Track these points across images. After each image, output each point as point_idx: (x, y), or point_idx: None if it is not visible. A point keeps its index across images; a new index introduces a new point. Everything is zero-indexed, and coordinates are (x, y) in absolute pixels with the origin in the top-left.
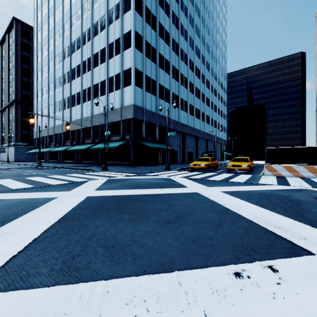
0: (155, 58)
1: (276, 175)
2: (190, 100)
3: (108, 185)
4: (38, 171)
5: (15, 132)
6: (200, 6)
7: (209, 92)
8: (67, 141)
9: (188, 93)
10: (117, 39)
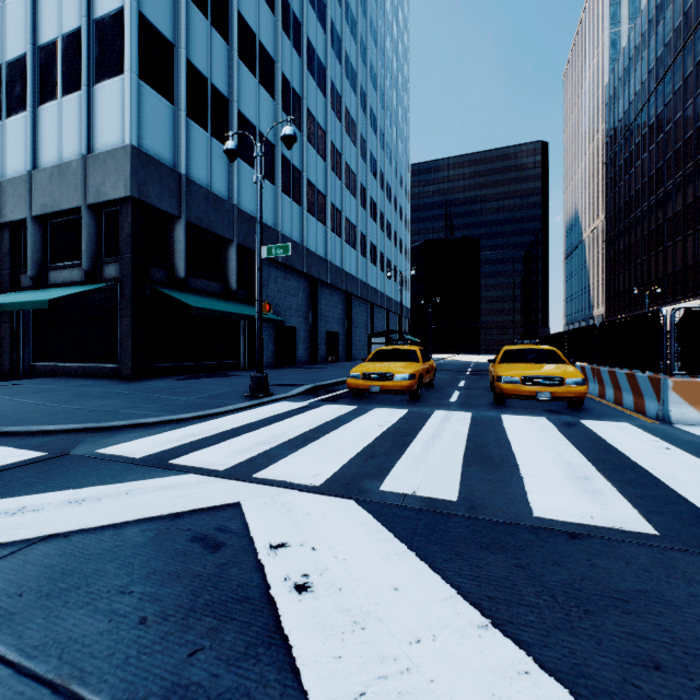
0: (225, 23)
1: None
2: (334, 193)
3: None
4: None
5: None
6: None
7: (377, 187)
8: None
9: (329, 172)
10: None
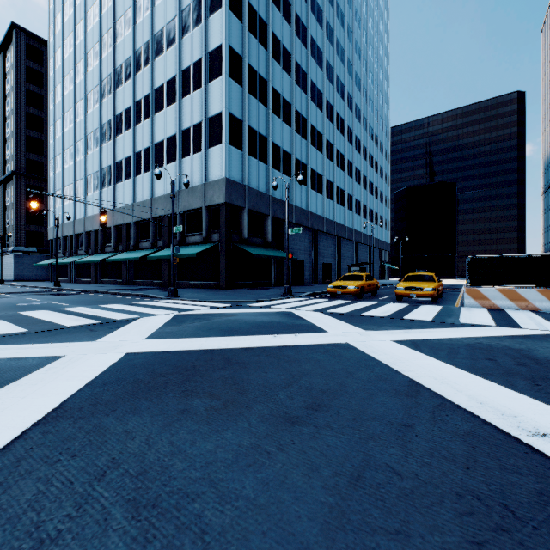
0: (265, 97)
1: (487, 305)
2: (328, 172)
3: (174, 327)
4: (51, 298)
5: (15, 229)
6: (345, 7)
7: (361, 159)
8: (108, 244)
9: (324, 160)
10: (197, 61)
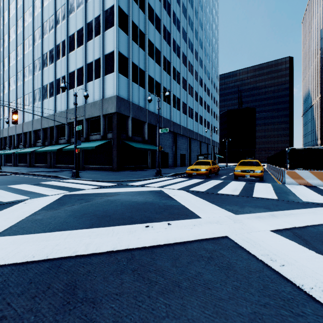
0: (143, 44)
1: (302, 183)
2: (183, 97)
3: (49, 212)
4: None
5: None
6: None
7: (202, 91)
8: (38, 141)
9: (181, 89)
10: (97, 16)
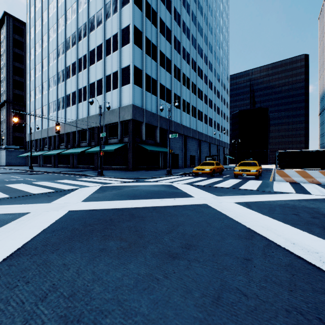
0: (155, 56)
1: (289, 180)
2: (193, 101)
3: (100, 194)
4: (26, 176)
5: (6, 135)
6: (203, 3)
7: (212, 93)
8: (62, 144)
9: (191, 94)
10: (115, 34)
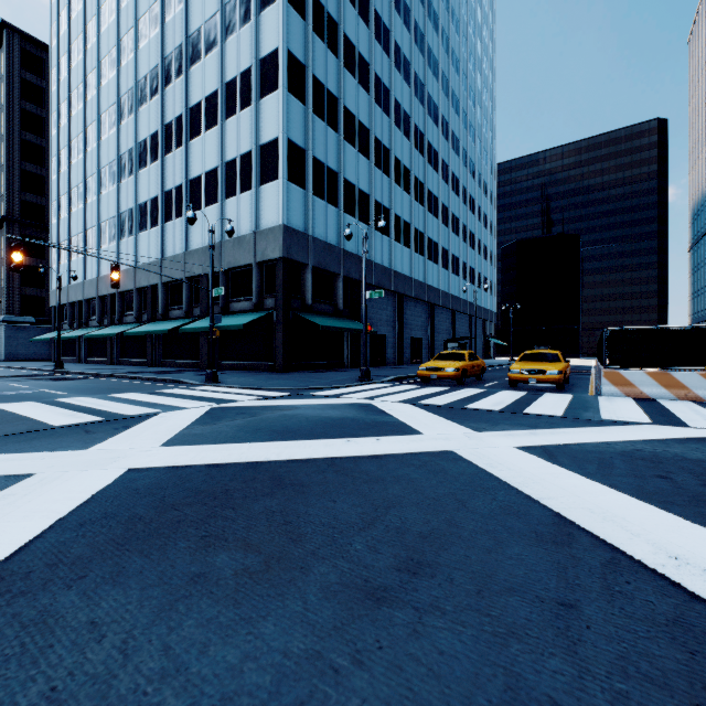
0: (335, 119)
1: (632, 394)
2: (417, 219)
3: (207, 427)
4: (46, 384)
5: (6, 293)
6: (439, 5)
7: (459, 203)
8: (129, 313)
9: (413, 203)
10: (246, 70)
